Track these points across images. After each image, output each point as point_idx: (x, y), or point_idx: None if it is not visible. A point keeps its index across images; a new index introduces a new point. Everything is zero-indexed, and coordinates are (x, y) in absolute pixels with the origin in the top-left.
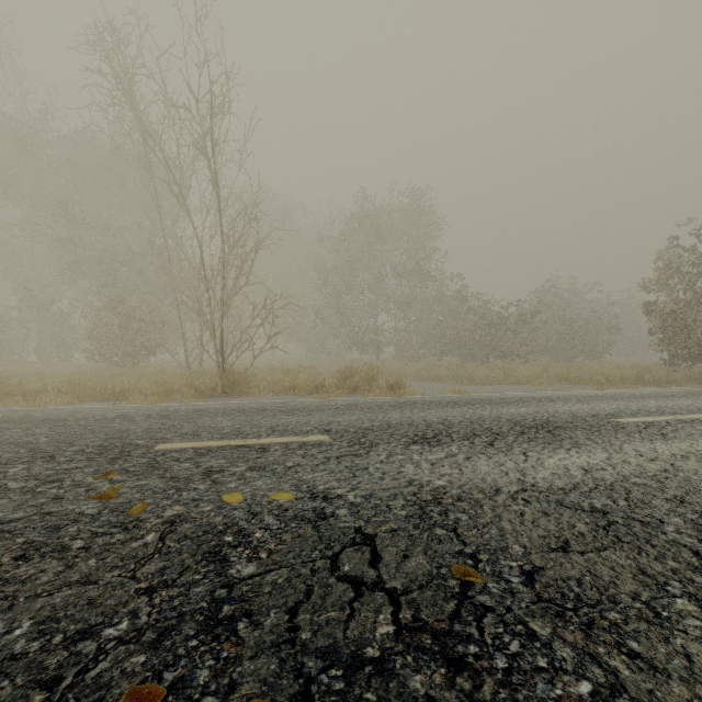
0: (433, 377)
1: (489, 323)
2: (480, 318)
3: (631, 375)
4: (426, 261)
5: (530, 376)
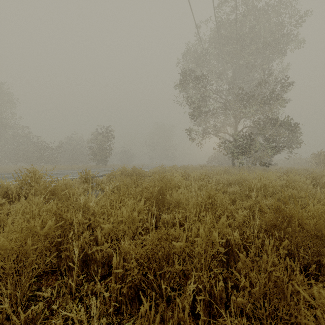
0: (7, 171)
1: (40, 149)
2: (36, 147)
3: (81, 167)
4: (5, 118)
5: (49, 168)
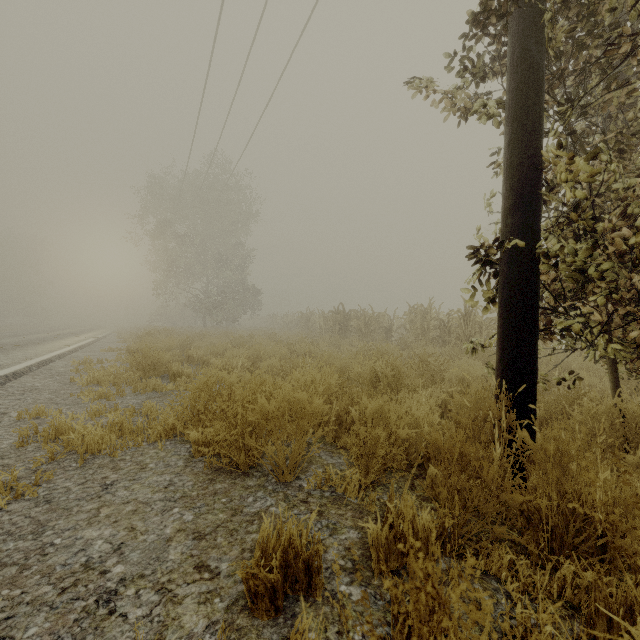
0: None
1: None
2: None
3: None
4: None
5: None
